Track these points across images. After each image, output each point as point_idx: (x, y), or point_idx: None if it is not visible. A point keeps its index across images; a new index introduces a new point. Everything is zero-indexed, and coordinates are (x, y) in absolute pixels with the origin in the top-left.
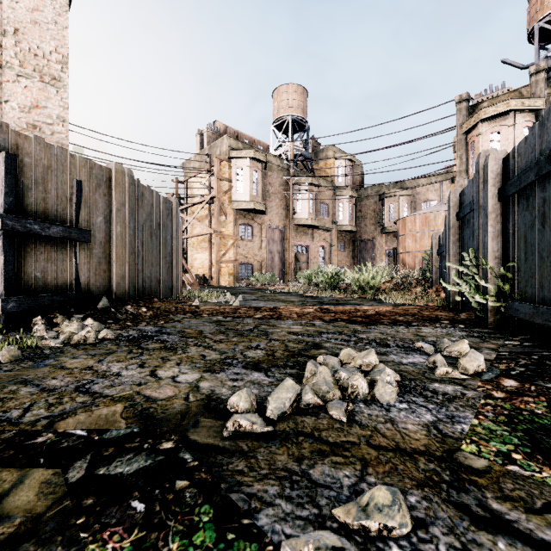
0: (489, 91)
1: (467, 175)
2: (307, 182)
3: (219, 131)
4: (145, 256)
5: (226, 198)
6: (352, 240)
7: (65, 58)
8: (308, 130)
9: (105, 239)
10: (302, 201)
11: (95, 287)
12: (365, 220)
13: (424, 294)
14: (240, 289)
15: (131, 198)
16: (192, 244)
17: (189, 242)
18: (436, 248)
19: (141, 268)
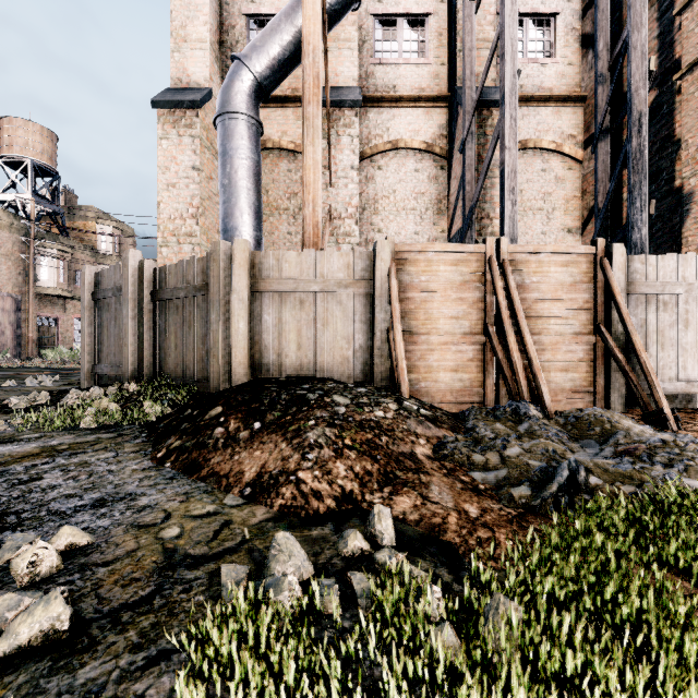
0: None
1: None
2: (56, 248)
3: None
4: None
5: None
6: None
7: None
8: (59, 181)
9: None
10: (49, 267)
11: None
12: None
13: None
14: None
15: None
16: None
17: None
18: None
19: None
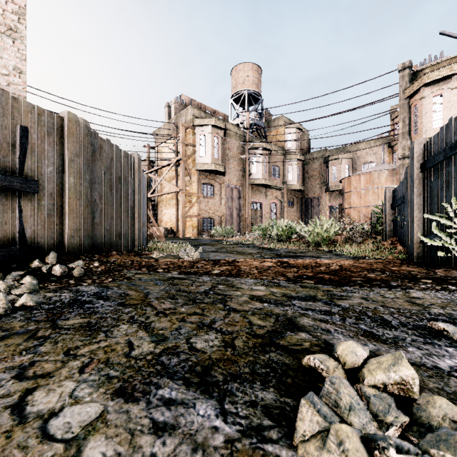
0: (428, 61)
1: (409, 136)
2: (261, 147)
3: (185, 103)
4: (104, 209)
5: (191, 161)
6: (300, 198)
7: (22, 10)
8: (262, 103)
9: (56, 190)
10: (257, 163)
11: (44, 240)
12: (311, 181)
13: (379, 246)
14: (202, 241)
15: (86, 149)
16: (161, 202)
17: (159, 199)
18: (390, 202)
19: (99, 221)
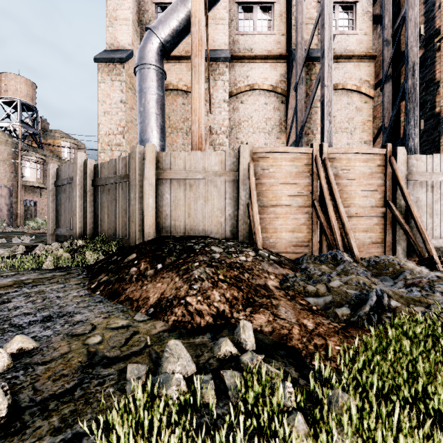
0: None
1: None
2: (35, 156)
3: None
4: None
5: None
6: None
7: None
8: (37, 113)
9: None
10: (31, 168)
11: None
12: None
13: None
14: None
15: None
16: None
17: None
18: None
19: None
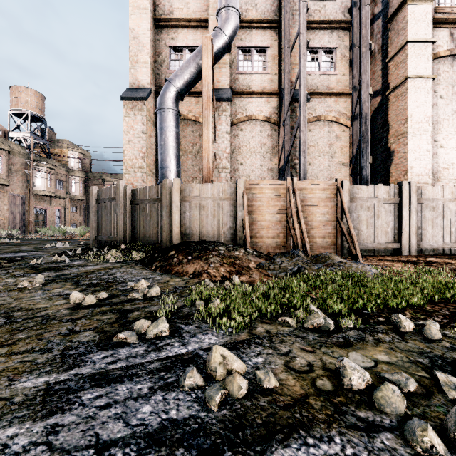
0: None
1: None
2: (46, 166)
3: None
4: None
5: None
6: (83, 205)
7: None
8: (46, 124)
9: None
10: (41, 178)
11: None
12: None
13: None
14: None
15: None
16: None
17: None
18: None
19: None
